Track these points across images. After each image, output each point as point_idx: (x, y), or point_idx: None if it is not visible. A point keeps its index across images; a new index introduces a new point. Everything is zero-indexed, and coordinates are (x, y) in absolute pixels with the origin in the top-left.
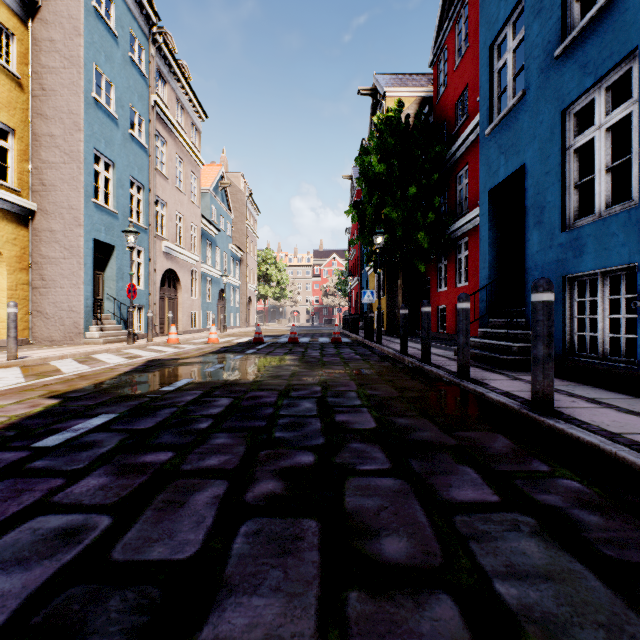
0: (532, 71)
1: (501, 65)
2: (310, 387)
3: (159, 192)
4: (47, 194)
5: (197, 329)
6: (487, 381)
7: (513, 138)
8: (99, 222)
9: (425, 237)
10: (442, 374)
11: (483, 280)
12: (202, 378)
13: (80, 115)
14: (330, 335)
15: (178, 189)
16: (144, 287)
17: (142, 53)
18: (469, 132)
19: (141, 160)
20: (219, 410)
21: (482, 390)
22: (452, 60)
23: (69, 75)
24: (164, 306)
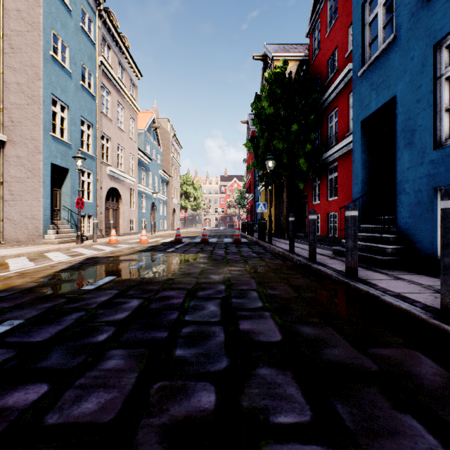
0: (403, 17)
1: (372, 18)
2: (215, 286)
3: (104, 130)
4: (15, 128)
5: (134, 232)
6: (373, 281)
7: (384, 75)
8: (56, 150)
9: (304, 162)
10: (330, 273)
11: (356, 193)
12: (123, 276)
13: (40, 68)
14: (232, 236)
15: (119, 128)
16: (93, 200)
17: (91, 25)
18: (338, 82)
19: (90, 105)
20: (126, 315)
21: (376, 292)
22: (324, 29)
23: (31, 37)
24: (109, 215)
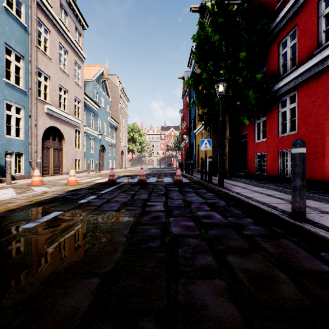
0: None
1: None
2: None
3: (41, 66)
4: None
5: (80, 170)
6: None
7: None
8: None
9: (254, 94)
10: None
11: None
12: None
13: None
14: (171, 175)
15: (62, 69)
16: (24, 138)
17: None
18: None
19: (19, 35)
20: None
21: None
22: None
23: None
24: (49, 154)
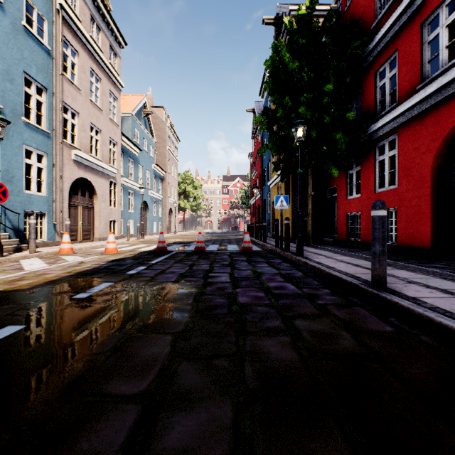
0: None
1: None
2: None
3: (68, 100)
4: None
5: (116, 236)
6: None
7: None
8: None
9: (343, 137)
10: None
11: None
12: None
13: None
14: (238, 241)
15: (93, 103)
16: (47, 193)
17: None
18: (403, 8)
19: (42, 60)
20: None
21: None
22: None
23: None
24: (77, 214)
